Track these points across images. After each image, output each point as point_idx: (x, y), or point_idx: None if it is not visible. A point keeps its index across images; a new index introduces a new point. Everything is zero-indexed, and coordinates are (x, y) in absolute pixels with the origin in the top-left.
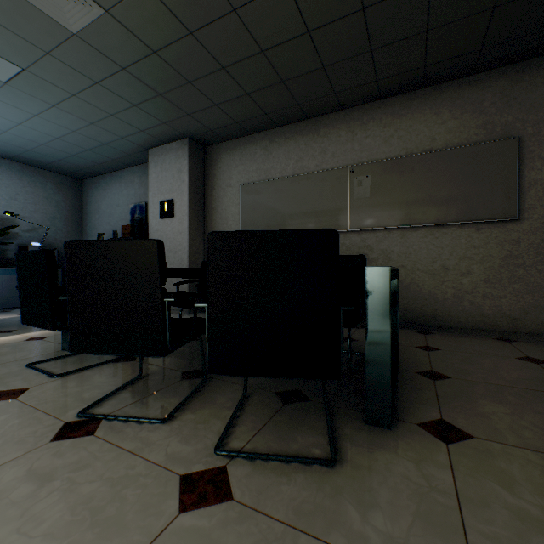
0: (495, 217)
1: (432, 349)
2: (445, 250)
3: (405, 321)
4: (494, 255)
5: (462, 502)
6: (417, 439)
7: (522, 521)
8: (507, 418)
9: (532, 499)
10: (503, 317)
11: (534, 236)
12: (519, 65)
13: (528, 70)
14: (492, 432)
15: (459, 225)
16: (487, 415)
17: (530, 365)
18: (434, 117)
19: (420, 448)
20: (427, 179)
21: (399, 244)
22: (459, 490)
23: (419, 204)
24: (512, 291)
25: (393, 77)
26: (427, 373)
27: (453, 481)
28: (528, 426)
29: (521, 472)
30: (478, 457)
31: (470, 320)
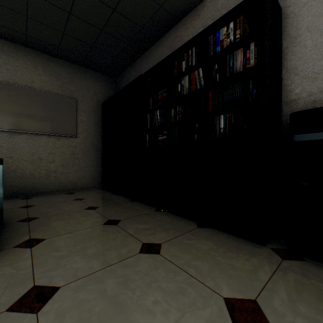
0: (66, 134)
1: (31, 206)
2: (41, 148)
3: (12, 194)
4: (66, 153)
5: (35, 266)
6: (13, 254)
7: (60, 258)
8: (63, 225)
9: (65, 249)
10: (70, 182)
11: (82, 145)
12: (77, 66)
13: (80, 71)
14: (55, 233)
15: (49, 135)
16: (55, 227)
17: (78, 201)
18: (34, 69)
19: (14, 257)
20: (29, 104)
21: (8, 142)
22: (34, 263)
23: (24, 118)
24: (74, 170)
25: (3, 27)
26: (26, 219)
27: (32, 261)
28: (71, 225)
29: (64, 242)
30: (46, 246)
31: (55, 186)
